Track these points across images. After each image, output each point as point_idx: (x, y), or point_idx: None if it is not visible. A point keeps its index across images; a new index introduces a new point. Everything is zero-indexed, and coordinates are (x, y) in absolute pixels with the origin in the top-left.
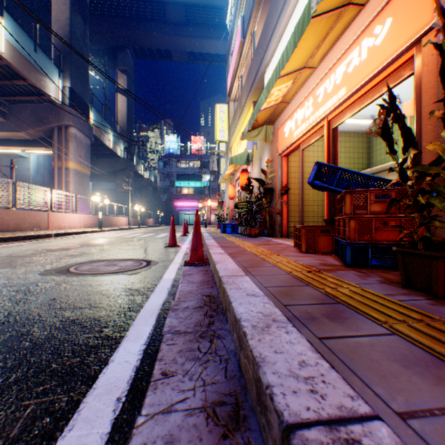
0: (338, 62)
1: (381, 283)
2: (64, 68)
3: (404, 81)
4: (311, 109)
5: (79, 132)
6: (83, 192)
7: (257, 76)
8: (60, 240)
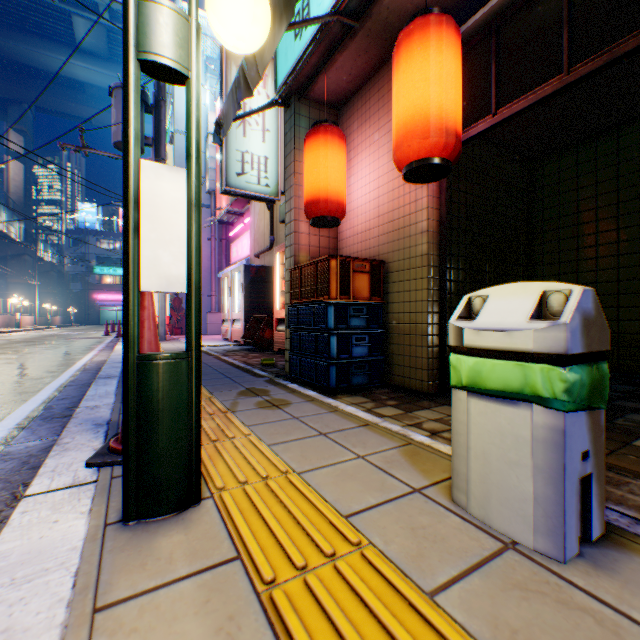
0: None
1: None
2: None
3: None
4: None
5: None
6: None
7: None
8: (16, 335)
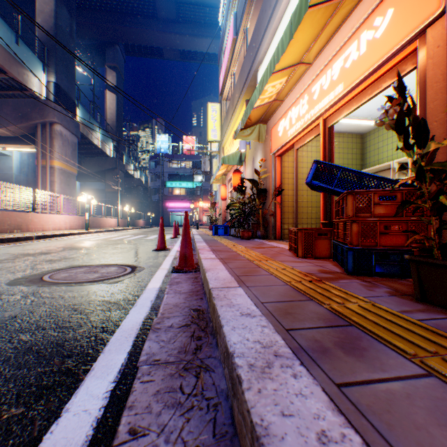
0: (335, 57)
1: (391, 295)
2: (48, 62)
3: (405, 76)
4: (307, 107)
5: (65, 129)
6: (69, 192)
7: (250, 73)
8: (42, 243)
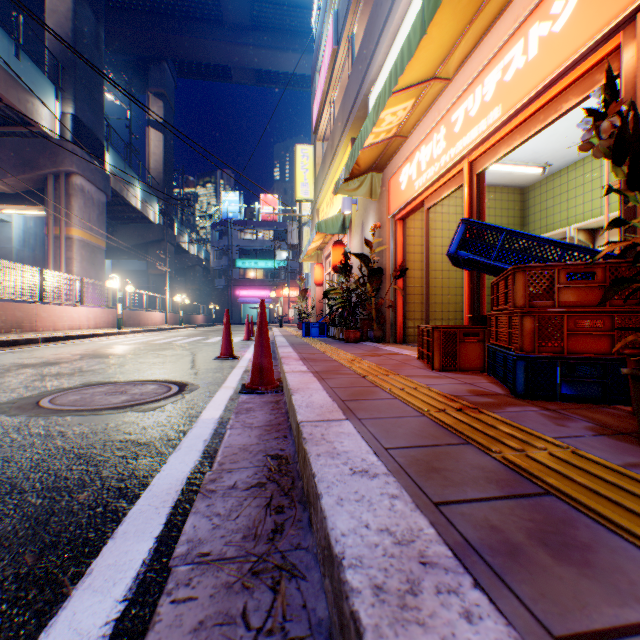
0: (489, 66)
1: (598, 435)
2: (64, 85)
3: None
4: (444, 144)
5: (88, 183)
6: (95, 275)
7: (358, 99)
8: (51, 348)
